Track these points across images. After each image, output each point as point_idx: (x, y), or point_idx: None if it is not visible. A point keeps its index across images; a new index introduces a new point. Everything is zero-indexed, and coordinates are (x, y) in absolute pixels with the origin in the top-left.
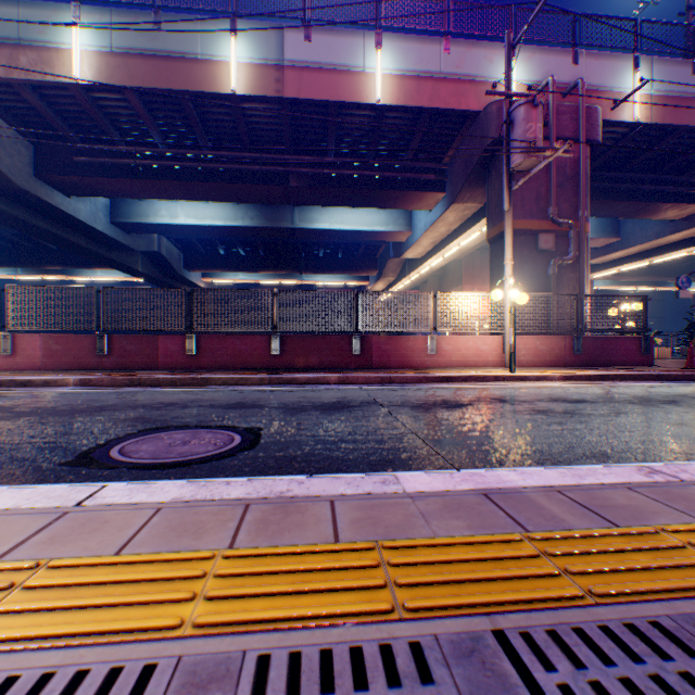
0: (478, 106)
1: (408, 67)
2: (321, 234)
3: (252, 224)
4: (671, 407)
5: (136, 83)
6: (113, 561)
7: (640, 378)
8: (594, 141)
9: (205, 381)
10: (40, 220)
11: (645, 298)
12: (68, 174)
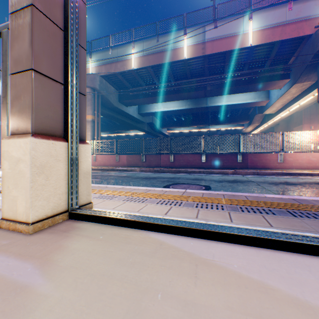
0: (310, 32)
1: (266, 24)
2: (219, 107)
3: (188, 107)
4: None
5: (150, 64)
6: (203, 197)
7: None
8: None
9: (179, 171)
10: (119, 116)
11: None
12: (128, 99)
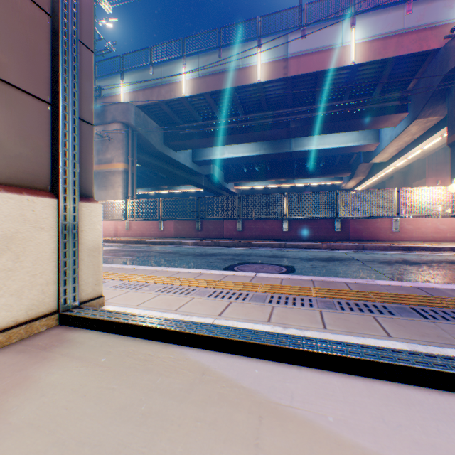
0: (437, 45)
1: (376, 33)
2: (309, 153)
3: (265, 152)
4: None
5: (209, 89)
6: (281, 285)
7: None
8: None
9: (249, 245)
10: (164, 165)
11: None
12: (177, 141)
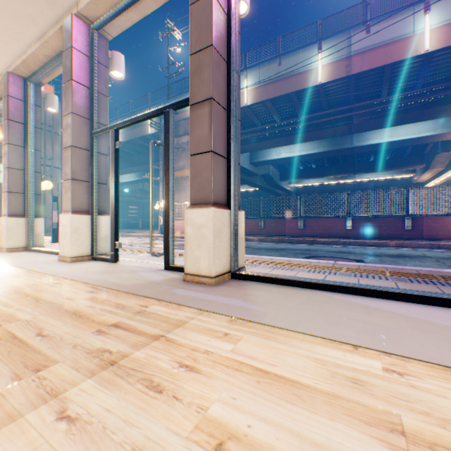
0: None
1: None
2: (371, 147)
3: (321, 150)
4: None
5: (268, 96)
6: (358, 269)
7: None
8: None
9: (311, 242)
10: None
11: None
12: None
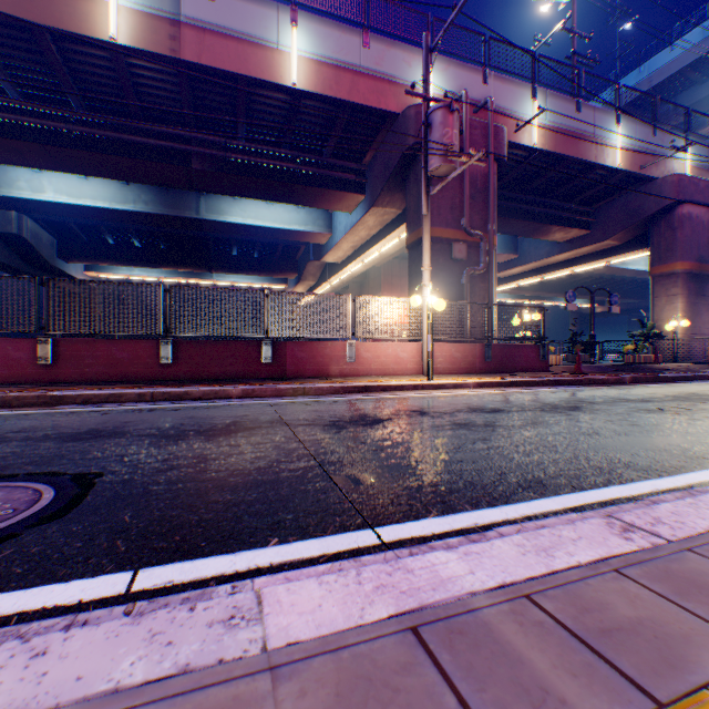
0: (397, 109)
1: (327, 54)
2: (233, 228)
3: (147, 209)
4: (578, 414)
5: None
6: None
7: (542, 384)
8: (501, 159)
9: (58, 400)
10: None
11: (543, 309)
12: None
